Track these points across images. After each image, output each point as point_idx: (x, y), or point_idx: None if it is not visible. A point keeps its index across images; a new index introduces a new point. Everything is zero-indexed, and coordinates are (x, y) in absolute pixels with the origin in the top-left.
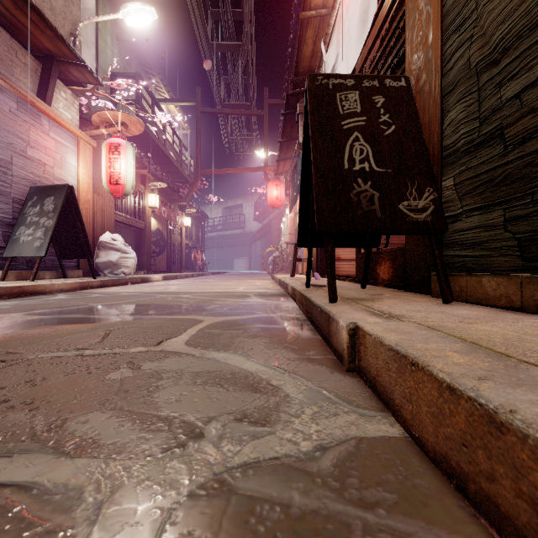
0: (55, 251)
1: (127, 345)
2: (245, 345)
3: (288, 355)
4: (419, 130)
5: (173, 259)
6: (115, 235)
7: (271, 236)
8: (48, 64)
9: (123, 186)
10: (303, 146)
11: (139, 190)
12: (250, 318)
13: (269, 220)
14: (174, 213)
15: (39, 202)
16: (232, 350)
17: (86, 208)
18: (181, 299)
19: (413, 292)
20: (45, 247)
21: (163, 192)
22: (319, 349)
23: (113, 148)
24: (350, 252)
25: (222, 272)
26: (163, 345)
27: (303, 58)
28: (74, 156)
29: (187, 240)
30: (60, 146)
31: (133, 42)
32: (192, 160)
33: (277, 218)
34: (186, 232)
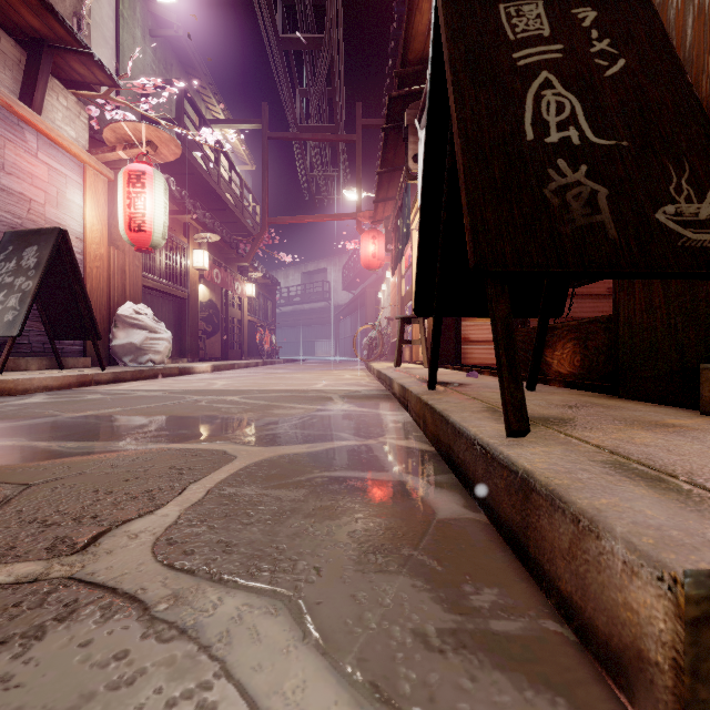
0: (44, 329)
1: (8, 547)
2: (304, 550)
3: (421, 609)
4: (676, 67)
5: (230, 341)
6: (140, 307)
7: (365, 310)
8: (35, 52)
9: (148, 233)
10: (427, 125)
11: (180, 244)
12: (328, 450)
13: (363, 289)
14: (231, 278)
15: (16, 254)
16: (263, 581)
17: (97, 267)
18: (221, 405)
19: (638, 399)
20: (20, 322)
21: (216, 248)
22: (502, 575)
23: (135, 178)
24: (484, 330)
25: (299, 360)
26: (94, 552)
27: (415, 36)
28: (78, 191)
29: (250, 316)
30: (56, 175)
31: (173, 39)
32: (258, 206)
33: (374, 286)
34: (249, 304)
